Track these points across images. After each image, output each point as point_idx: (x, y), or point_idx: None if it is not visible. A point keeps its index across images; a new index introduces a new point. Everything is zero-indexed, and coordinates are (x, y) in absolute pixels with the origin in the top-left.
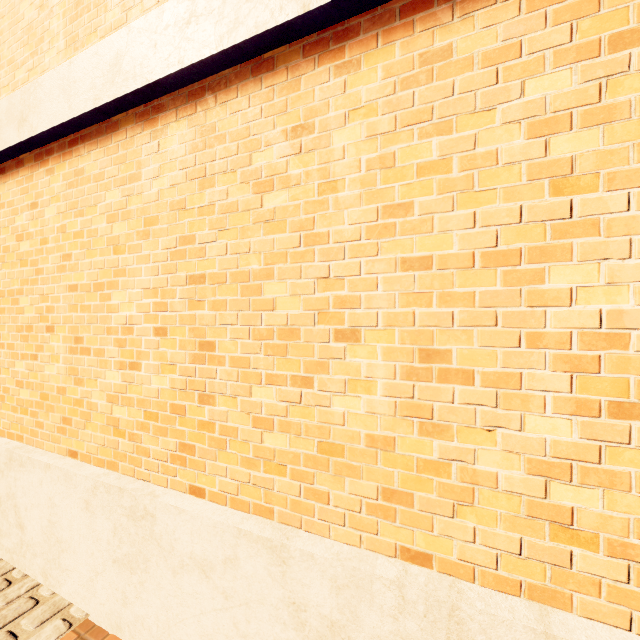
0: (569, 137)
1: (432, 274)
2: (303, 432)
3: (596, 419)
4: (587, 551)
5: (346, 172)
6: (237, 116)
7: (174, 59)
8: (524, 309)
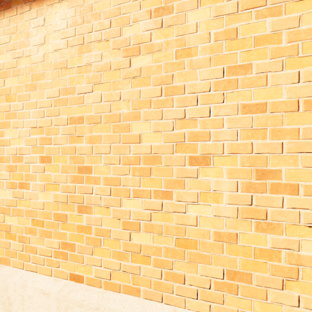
0: (10, 79)
1: None
2: None
3: (16, 189)
4: (14, 241)
5: None
6: None
7: None
8: None
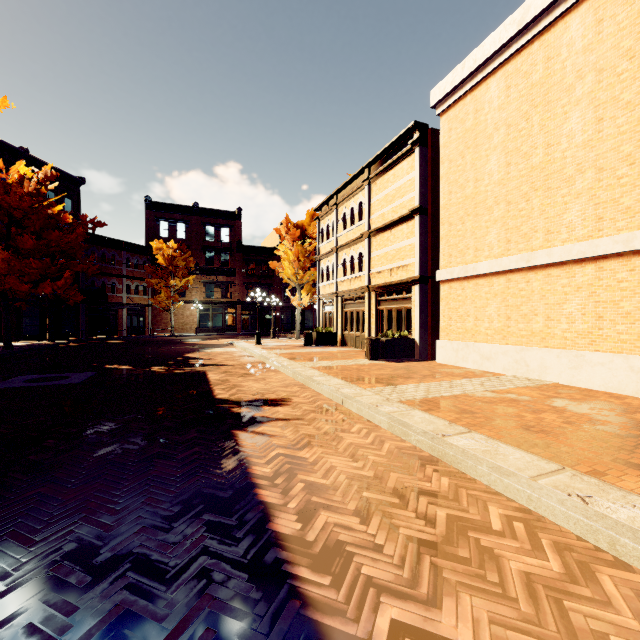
0: None
1: None
2: (632, 334)
3: None
4: None
5: None
6: (611, 265)
7: (591, 254)
8: None
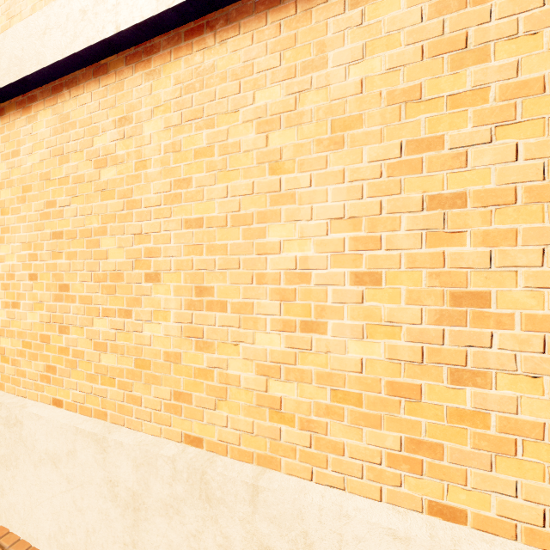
0: (279, 133)
1: (203, 231)
2: (126, 352)
3: (294, 333)
4: (289, 427)
5: (152, 154)
6: (84, 108)
7: (35, 61)
8: (255, 256)
